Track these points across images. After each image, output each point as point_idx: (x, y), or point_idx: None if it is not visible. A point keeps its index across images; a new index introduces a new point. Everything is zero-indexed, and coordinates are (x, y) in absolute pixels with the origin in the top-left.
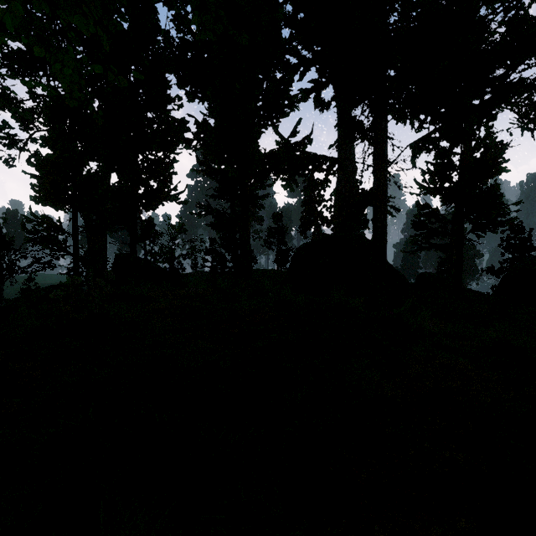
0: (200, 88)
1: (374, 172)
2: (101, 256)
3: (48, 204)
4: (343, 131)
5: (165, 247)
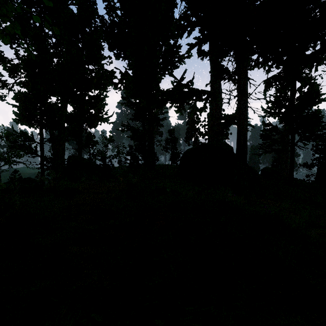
0: (123, 51)
1: (238, 101)
2: (61, 157)
3: (23, 124)
4: (216, 74)
5: (100, 151)
